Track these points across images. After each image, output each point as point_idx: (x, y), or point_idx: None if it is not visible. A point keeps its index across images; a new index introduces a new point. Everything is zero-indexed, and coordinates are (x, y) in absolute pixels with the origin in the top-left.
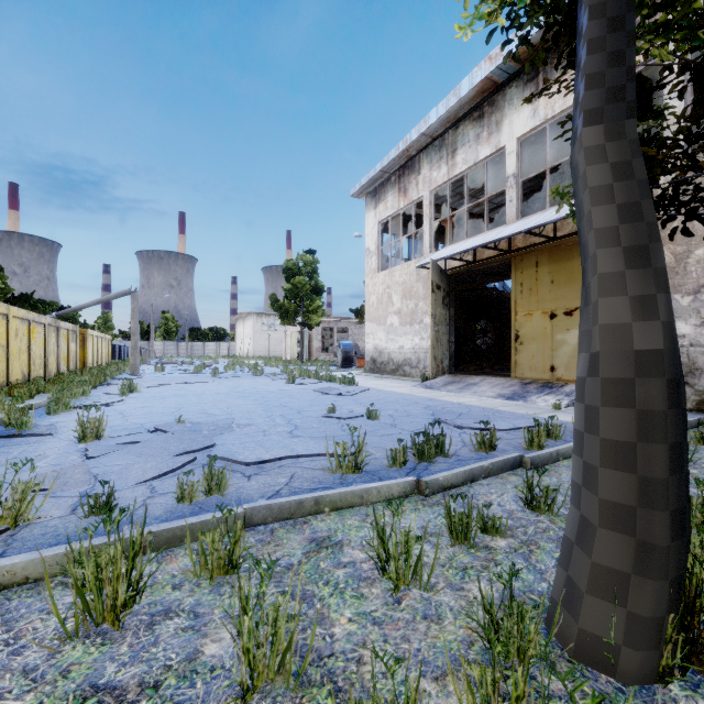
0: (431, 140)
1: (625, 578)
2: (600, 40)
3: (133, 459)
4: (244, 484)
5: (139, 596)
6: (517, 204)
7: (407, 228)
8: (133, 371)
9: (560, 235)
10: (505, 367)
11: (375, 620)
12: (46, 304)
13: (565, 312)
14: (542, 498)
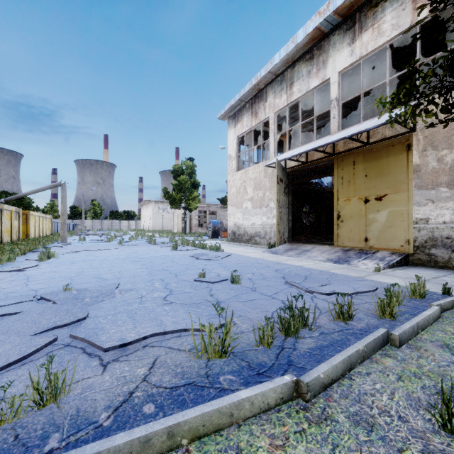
0: (275, 76)
1: None
2: None
3: None
4: (95, 380)
5: None
6: (339, 119)
7: (257, 141)
8: (62, 240)
9: (372, 141)
10: (324, 238)
11: None
12: (8, 194)
13: (376, 198)
14: None
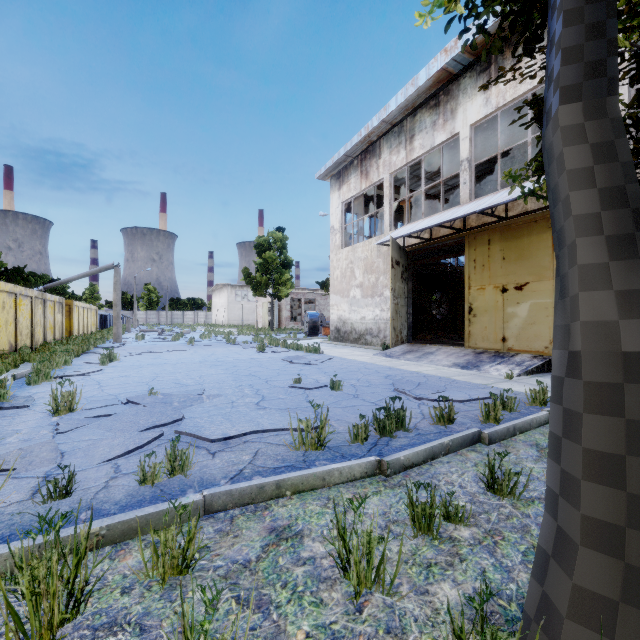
0: (391, 126)
1: (612, 605)
2: (577, 11)
3: (103, 433)
4: (208, 462)
5: (84, 604)
6: (471, 186)
7: (368, 208)
8: (116, 339)
9: (511, 215)
10: (458, 336)
11: (335, 636)
12: (37, 276)
13: (516, 287)
14: (504, 481)
